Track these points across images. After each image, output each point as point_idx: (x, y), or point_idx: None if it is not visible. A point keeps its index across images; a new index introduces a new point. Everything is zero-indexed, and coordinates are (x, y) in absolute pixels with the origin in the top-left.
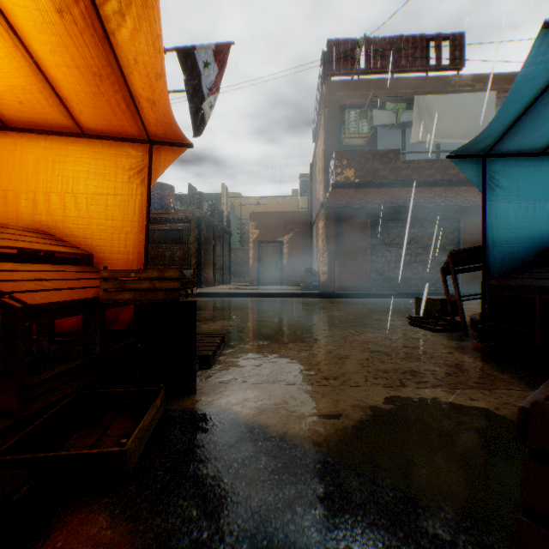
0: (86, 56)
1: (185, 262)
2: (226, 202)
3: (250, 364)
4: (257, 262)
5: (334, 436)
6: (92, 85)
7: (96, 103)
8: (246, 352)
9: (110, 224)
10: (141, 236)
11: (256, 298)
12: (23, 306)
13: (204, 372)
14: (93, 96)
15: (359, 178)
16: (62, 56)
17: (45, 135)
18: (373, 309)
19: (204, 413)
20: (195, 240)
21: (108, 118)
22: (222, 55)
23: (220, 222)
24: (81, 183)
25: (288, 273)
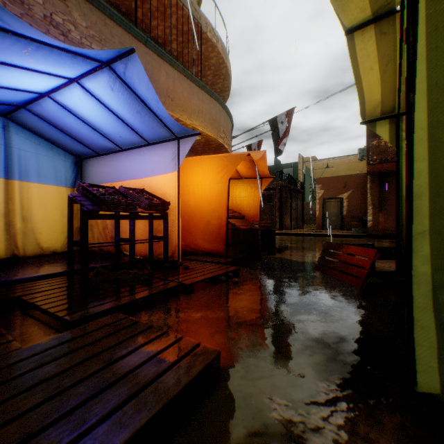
0: (247, 165)
1: (272, 214)
2: (301, 168)
3: (294, 253)
4: (322, 213)
5: (308, 262)
6: (247, 170)
7: (247, 173)
8: (295, 251)
9: (249, 206)
10: (258, 209)
11: (316, 237)
12: (240, 228)
13: (278, 253)
14: (247, 171)
15: (389, 156)
16: (242, 166)
17: (231, 180)
18: (393, 245)
19: (277, 257)
20: (278, 201)
21: (250, 175)
22: (290, 115)
23: (295, 186)
24: (240, 193)
25: (347, 221)
